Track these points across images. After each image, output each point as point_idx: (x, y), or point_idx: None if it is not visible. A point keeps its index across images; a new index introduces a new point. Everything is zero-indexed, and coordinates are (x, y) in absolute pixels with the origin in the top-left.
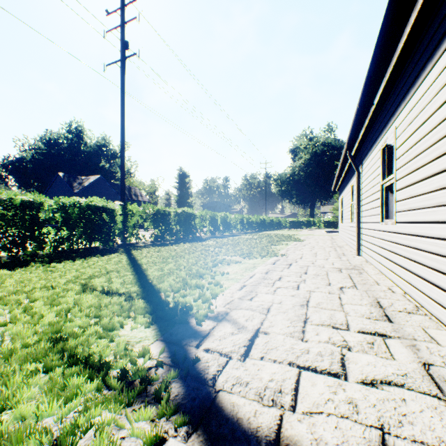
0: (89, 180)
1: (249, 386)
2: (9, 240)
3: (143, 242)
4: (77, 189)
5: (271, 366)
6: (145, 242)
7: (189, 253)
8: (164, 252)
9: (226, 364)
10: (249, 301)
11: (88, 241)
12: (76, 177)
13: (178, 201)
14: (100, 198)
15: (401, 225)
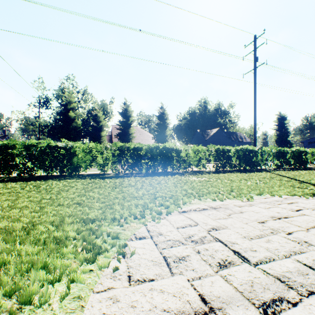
0: (212, 132)
1: None
2: (222, 164)
3: (268, 168)
4: (206, 138)
5: None
6: (269, 168)
7: (311, 175)
8: (291, 173)
9: None
10: None
11: (246, 166)
12: (205, 131)
13: (276, 140)
14: (218, 142)
15: None
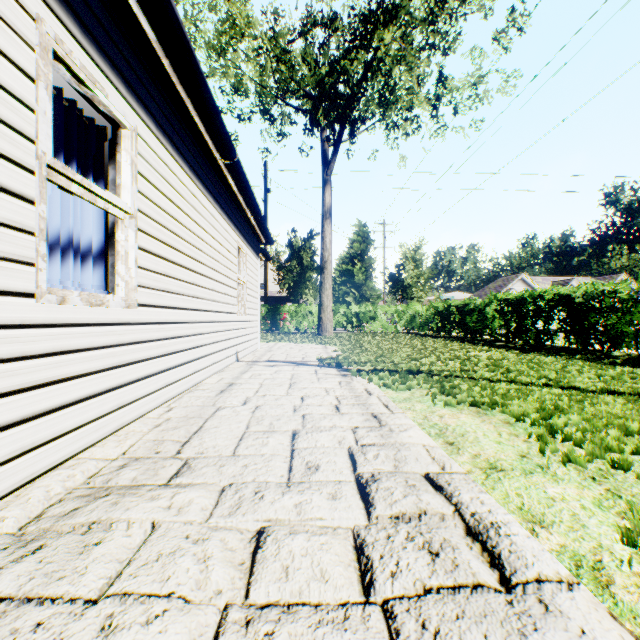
0: None
1: (308, 367)
2: None
3: None
4: None
5: (304, 369)
6: None
7: None
8: None
9: (320, 368)
10: (340, 382)
11: None
12: None
13: None
14: None
15: (151, 310)
